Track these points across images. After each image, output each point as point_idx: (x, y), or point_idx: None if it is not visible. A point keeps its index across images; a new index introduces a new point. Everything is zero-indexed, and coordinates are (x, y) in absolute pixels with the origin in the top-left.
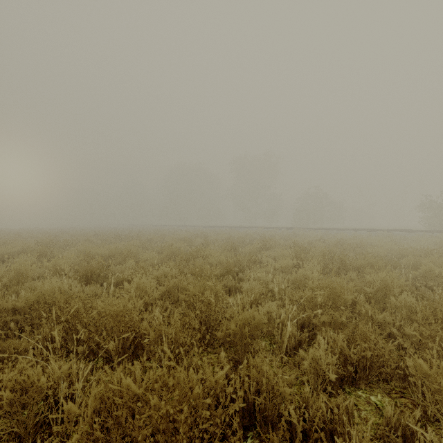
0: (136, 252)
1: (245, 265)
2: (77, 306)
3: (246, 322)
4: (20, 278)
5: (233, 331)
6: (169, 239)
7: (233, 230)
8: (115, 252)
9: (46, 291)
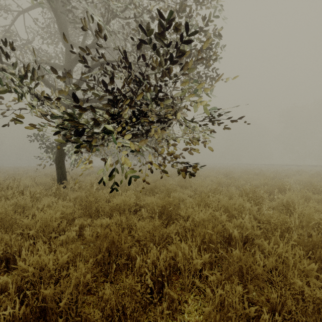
0: (231, 172)
1: (282, 178)
2: (237, 178)
3: (278, 181)
4: (207, 176)
5: (274, 182)
6: (239, 169)
7: (280, 167)
8: (223, 172)
9: (225, 176)
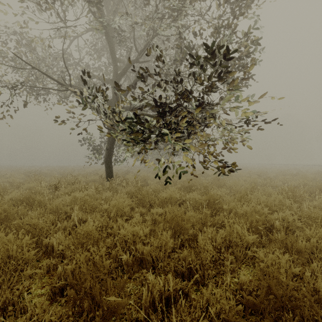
0: (265, 173)
1: None
2: (272, 178)
3: (320, 183)
4: (239, 176)
5: (316, 183)
6: (273, 170)
7: None
8: (256, 173)
9: (258, 177)
